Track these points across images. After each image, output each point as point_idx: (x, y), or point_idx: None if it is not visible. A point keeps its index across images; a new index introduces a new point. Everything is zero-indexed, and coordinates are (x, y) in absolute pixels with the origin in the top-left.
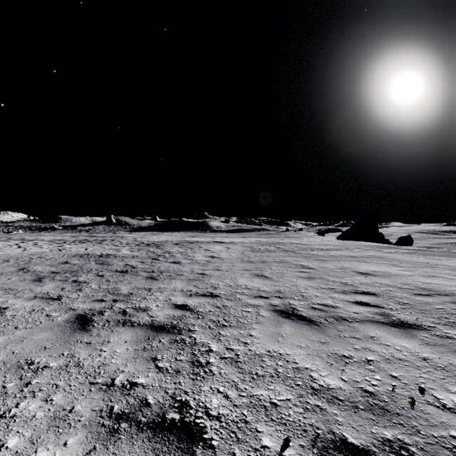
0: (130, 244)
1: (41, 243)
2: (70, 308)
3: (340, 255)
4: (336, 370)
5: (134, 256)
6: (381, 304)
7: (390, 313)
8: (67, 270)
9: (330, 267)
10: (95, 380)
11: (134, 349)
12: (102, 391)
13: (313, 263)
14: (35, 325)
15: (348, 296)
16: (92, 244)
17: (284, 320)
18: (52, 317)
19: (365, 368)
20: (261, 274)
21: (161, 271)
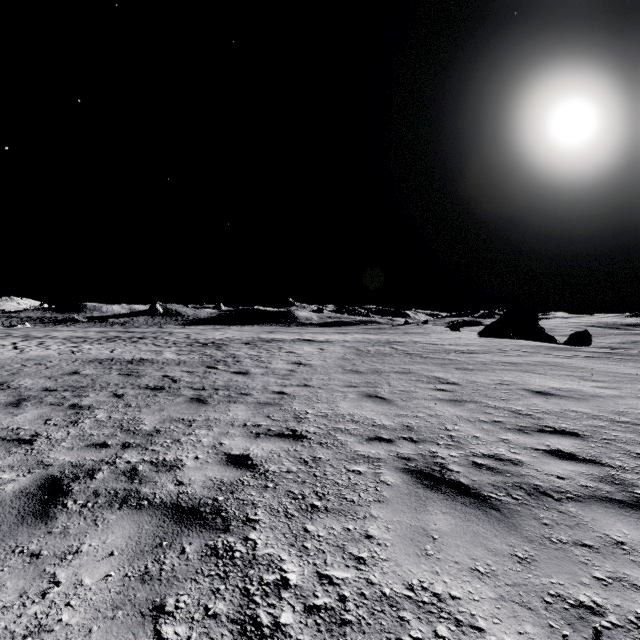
0: (178, 343)
1: (51, 342)
2: (40, 463)
3: (492, 361)
4: None
5: (180, 363)
6: (598, 457)
7: (626, 479)
8: (70, 385)
9: (484, 381)
10: None
11: (122, 576)
12: None
13: (454, 374)
14: None
15: (532, 437)
16: (123, 344)
17: (429, 494)
18: None
19: None
20: (376, 394)
21: (216, 388)
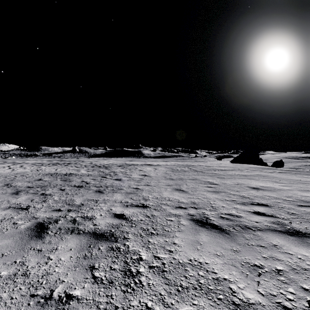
0: (87, 166)
1: (26, 165)
2: (33, 217)
3: (235, 174)
4: (252, 282)
5: (89, 175)
6: (274, 214)
7: (284, 222)
8: (39, 185)
9: (230, 183)
10: (36, 291)
11: (76, 257)
12: (39, 305)
13: (216, 180)
14: (2, 232)
15: (247, 206)
16: (61, 166)
17: (200, 228)
18: (17, 225)
19: (278, 279)
20: (180, 189)
21: (107, 186)
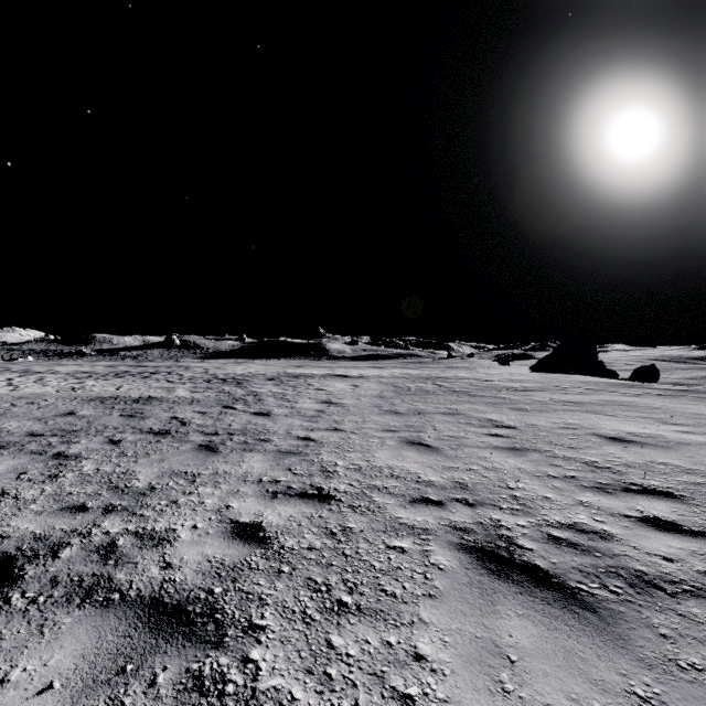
0: (194, 378)
1: (51, 377)
2: None
3: (551, 400)
4: None
5: (193, 402)
6: None
7: None
8: (60, 429)
9: (545, 425)
10: None
11: None
12: None
13: (509, 416)
14: None
15: (617, 499)
16: (132, 380)
17: (497, 585)
18: None
19: None
20: (419, 440)
21: (231, 433)
